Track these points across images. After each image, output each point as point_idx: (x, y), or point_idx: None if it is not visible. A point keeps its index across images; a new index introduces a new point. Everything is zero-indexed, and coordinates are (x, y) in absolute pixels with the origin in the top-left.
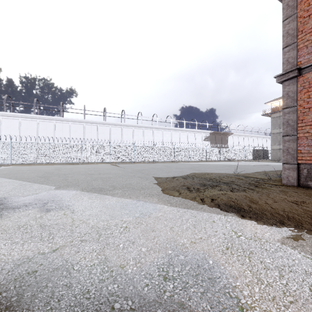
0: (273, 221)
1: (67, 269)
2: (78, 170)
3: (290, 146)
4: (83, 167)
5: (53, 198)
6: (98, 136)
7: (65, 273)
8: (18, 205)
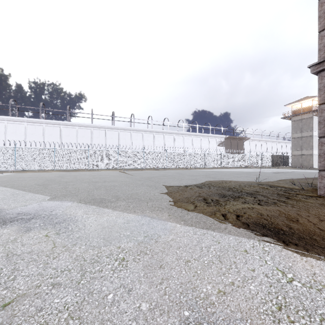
0: None
1: None
2: (82, 178)
3: None
4: (89, 174)
5: (41, 212)
6: (106, 142)
7: None
8: None
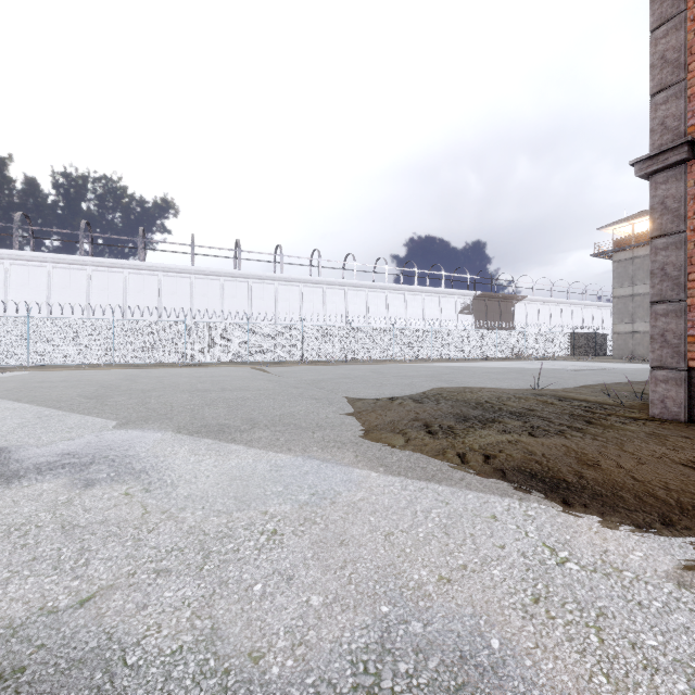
0: (645, 516)
1: (107, 663)
2: (175, 382)
3: (669, 326)
4: (188, 374)
5: (107, 451)
6: (223, 304)
7: (98, 678)
8: (20, 470)
